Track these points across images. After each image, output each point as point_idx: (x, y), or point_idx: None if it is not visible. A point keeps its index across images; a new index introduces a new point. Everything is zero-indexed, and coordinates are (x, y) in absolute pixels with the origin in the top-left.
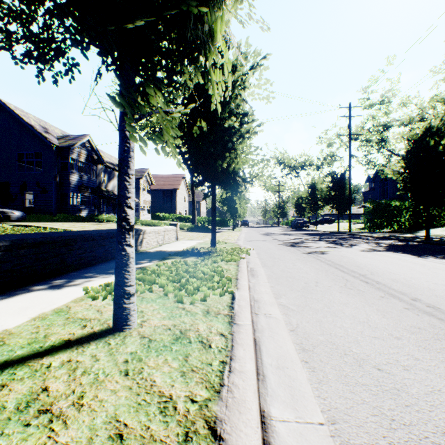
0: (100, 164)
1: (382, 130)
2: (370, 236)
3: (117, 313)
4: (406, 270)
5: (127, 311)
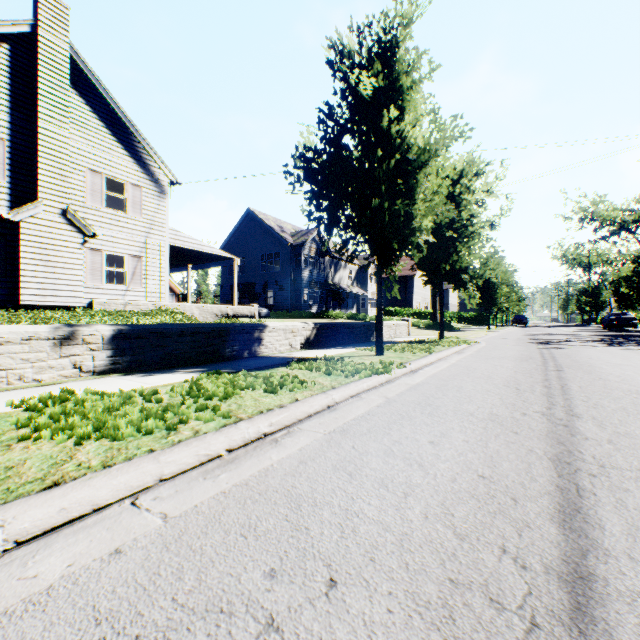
0: (327, 256)
1: None
2: None
3: (377, 349)
4: (613, 358)
5: (380, 348)
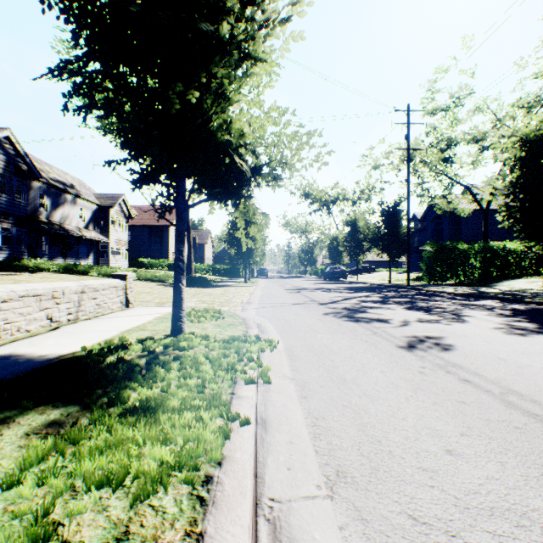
0: (36, 180)
1: (447, 147)
2: (446, 291)
3: None
4: None
5: None
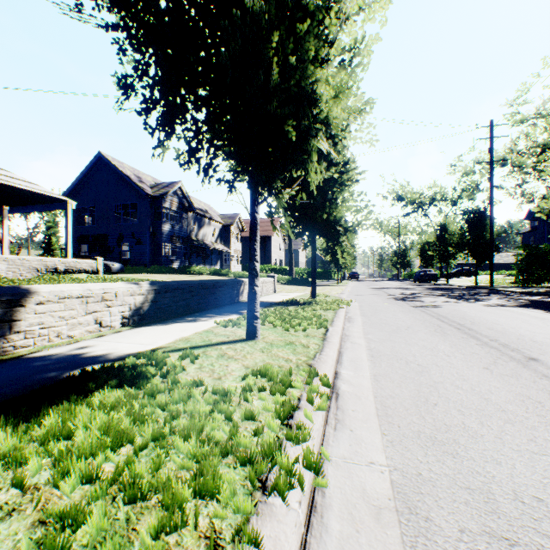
0: (190, 211)
1: (541, 151)
2: (515, 291)
3: (249, 329)
4: (515, 322)
5: (256, 327)
